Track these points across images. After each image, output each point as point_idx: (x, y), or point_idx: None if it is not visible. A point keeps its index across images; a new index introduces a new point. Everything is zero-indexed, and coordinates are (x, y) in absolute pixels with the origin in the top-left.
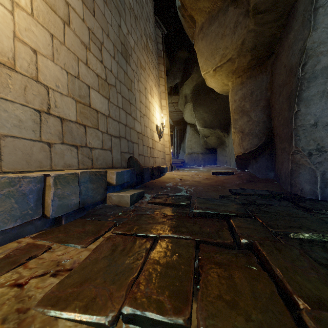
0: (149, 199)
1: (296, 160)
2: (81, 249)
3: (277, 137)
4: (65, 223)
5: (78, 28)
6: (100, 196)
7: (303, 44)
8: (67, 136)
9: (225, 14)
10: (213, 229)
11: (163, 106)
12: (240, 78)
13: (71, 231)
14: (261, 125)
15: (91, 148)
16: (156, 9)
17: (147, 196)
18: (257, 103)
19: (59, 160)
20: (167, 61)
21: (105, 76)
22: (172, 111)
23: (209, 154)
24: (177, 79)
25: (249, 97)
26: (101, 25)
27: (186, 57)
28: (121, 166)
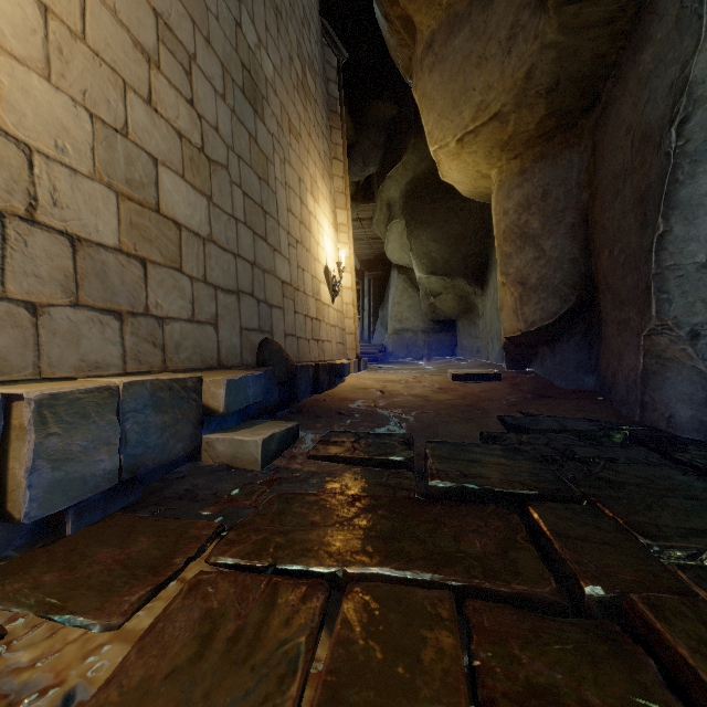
0: (312, 445)
1: (659, 348)
2: (103, 635)
3: (606, 295)
4: (76, 530)
5: (124, 6)
6: (184, 444)
7: (679, 73)
8: (92, 285)
9: (488, 8)
10: (492, 544)
11: (341, 224)
12: (517, 161)
13: (85, 563)
14: (567, 268)
15: (163, 318)
16: (325, 3)
17: (305, 438)
18: (557, 217)
19: (63, 352)
20: (349, 125)
21: (201, 140)
22: (360, 239)
23: (440, 333)
24: (371, 165)
25: (539, 203)
26: (189, 12)
27: (391, 116)
28: (242, 363)
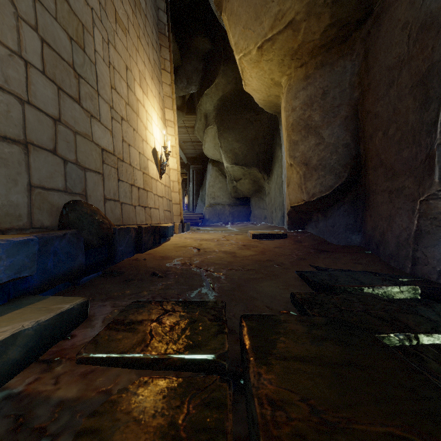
0: (99, 329)
1: (436, 211)
2: None
3: (378, 170)
4: None
5: None
6: None
7: None
8: None
9: None
10: None
11: (169, 120)
12: (303, 68)
13: None
14: (341, 152)
15: None
16: None
17: (97, 315)
18: (333, 111)
19: None
20: (176, 50)
21: None
22: (186, 142)
23: (239, 206)
24: (193, 85)
25: (319, 101)
26: None
27: (207, 49)
28: (31, 225)
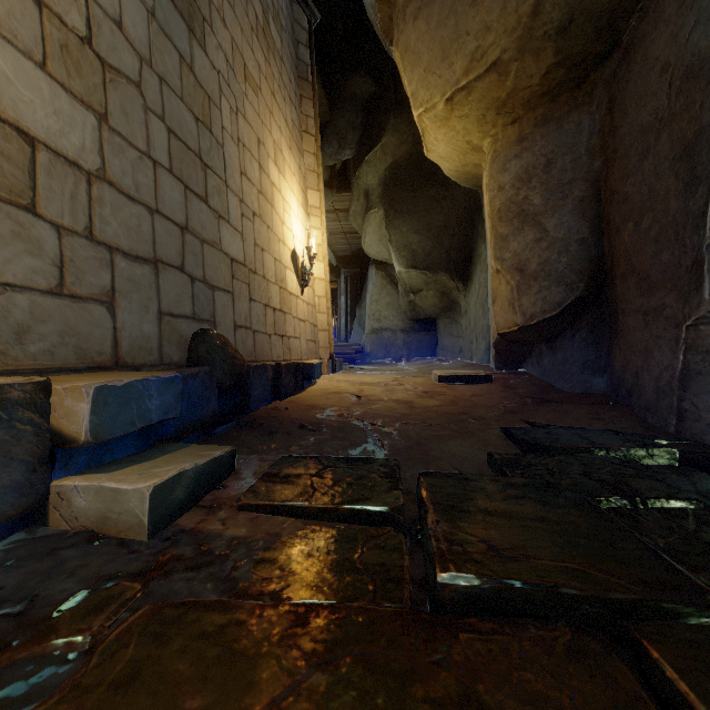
0: (252, 481)
1: (709, 341)
2: None
3: (628, 279)
4: None
5: None
6: None
7: None
8: None
9: None
10: None
11: (313, 207)
12: (515, 126)
13: None
14: (575, 251)
15: None
16: None
17: (245, 468)
18: (562, 190)
19: None
20: (322, 99)
21: (87, 27)
22: (336, 233)
23: (419, 333)
24: (347, 148)
25: (541, 175)
26: None
27: (369, 93)
28: (162, 360)
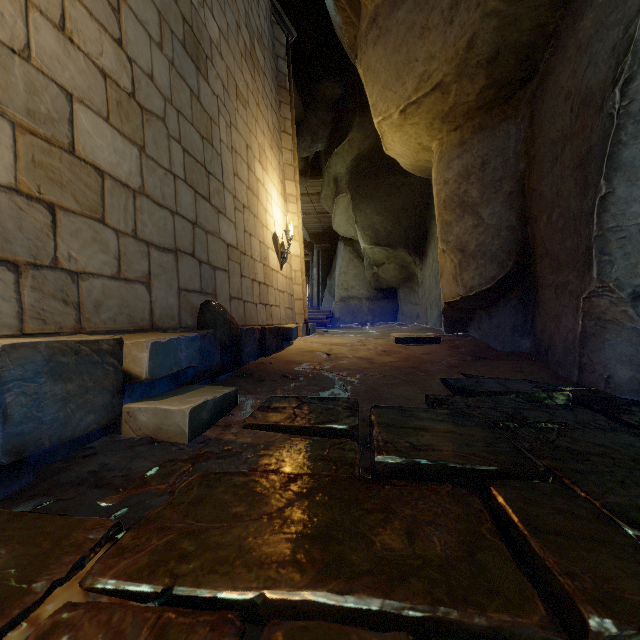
0: (251, 411)
1: (599, 310)
2: None
3: (544, 260)
4: None
5: None
6: (97, 416)
7: (623, 34)
8: None
9: None
10: (455, 542)
11: (290, 195)
12: (457, 132)
13: None
14: (505, 235)
15: (78, 273)
16: None
17: (245, 403)
18: (495, 186)
19: None
20: (298, 102)
21: (132, 85)
22: (309, 213)
23: (382, 300)
24: (319, 142)
25: (478, 173)
26: None
27: (337, 96)
28: (180, 325)
